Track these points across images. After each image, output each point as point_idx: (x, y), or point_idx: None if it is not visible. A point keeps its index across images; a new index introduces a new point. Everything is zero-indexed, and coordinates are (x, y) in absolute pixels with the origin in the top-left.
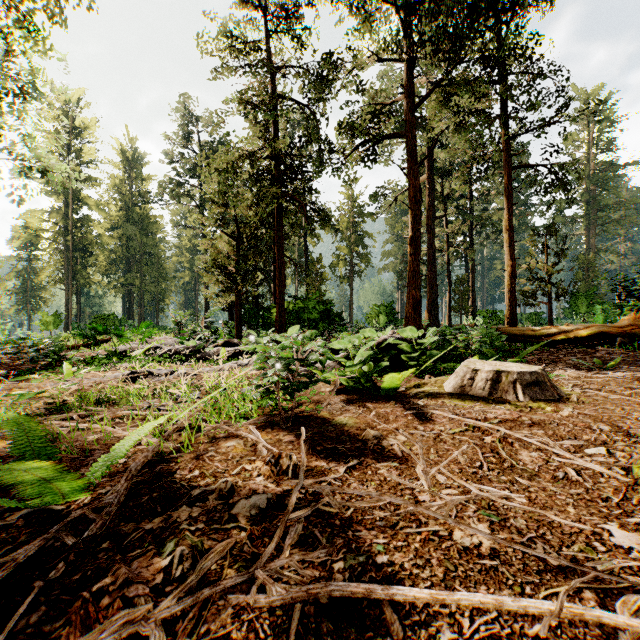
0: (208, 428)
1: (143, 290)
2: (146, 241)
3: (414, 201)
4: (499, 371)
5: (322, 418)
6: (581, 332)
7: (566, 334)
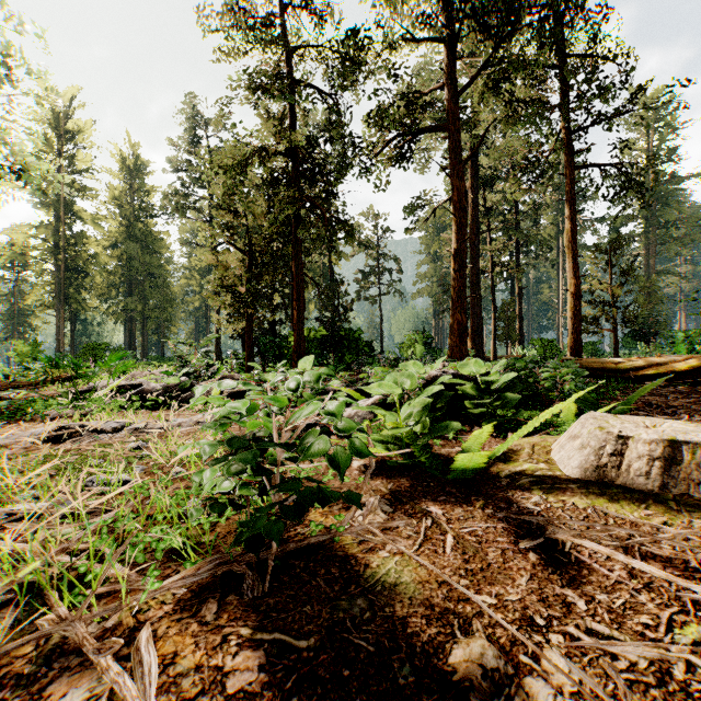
0: (46, 621)
1: (146, 316)
2: (149, 261)
3: (460, 207)
4: (675, 442)
5: (342, 558)
6: (679, 365)
7: (658, 367)
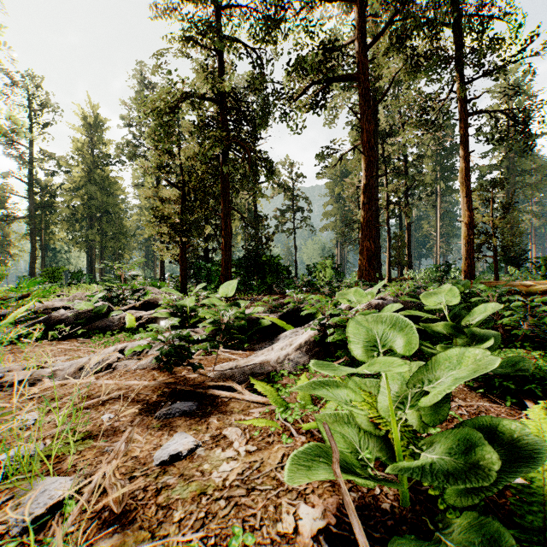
0: None
1: (104, 246)
2: (106, 200)
3: (368, 146)
4: None
5: None
6: None
7: None
